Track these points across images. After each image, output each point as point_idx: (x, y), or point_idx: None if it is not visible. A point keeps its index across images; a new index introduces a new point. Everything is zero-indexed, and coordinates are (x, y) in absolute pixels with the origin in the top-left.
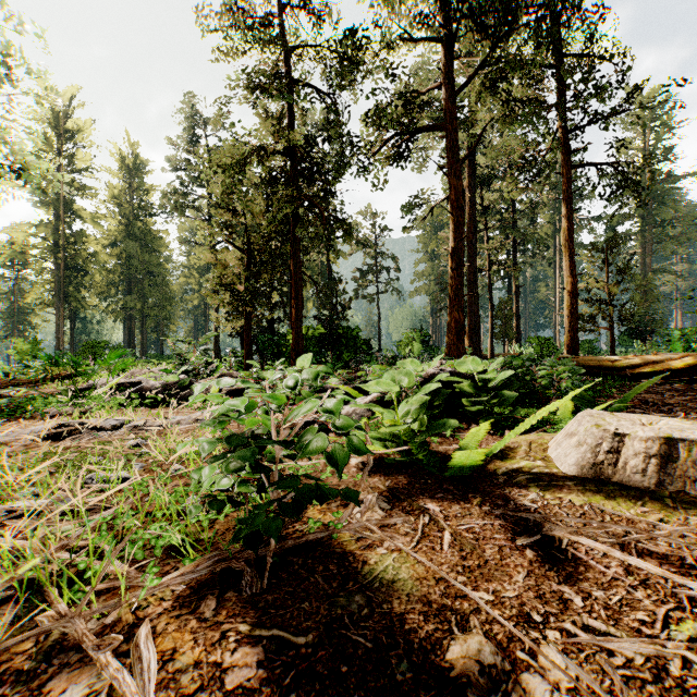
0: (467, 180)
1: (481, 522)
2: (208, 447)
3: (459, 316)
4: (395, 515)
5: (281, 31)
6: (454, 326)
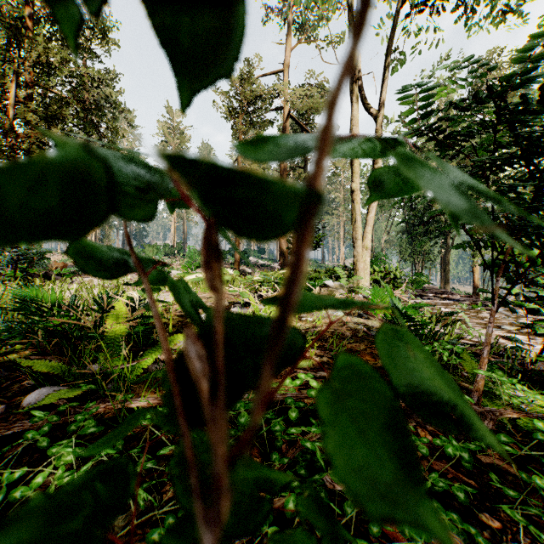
0: None
1: None
2: None
3: None
4: None
5: None
6: None
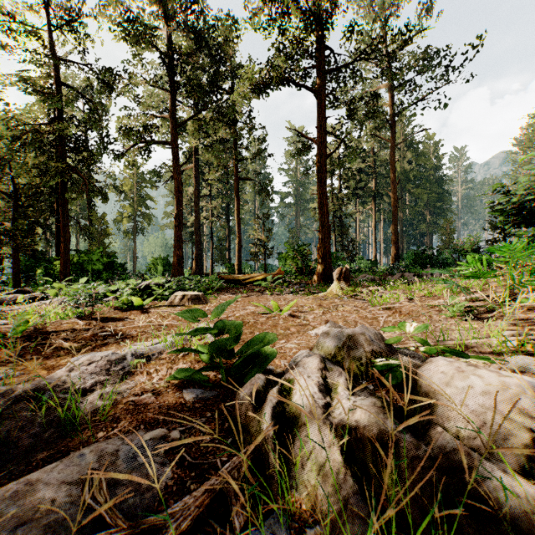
0: (195, 163)
1: (137, 311)
2: (83, 294)
3: (179, 253)
4: (118, 312)
5: (51, 46)
6: (177, 258)
